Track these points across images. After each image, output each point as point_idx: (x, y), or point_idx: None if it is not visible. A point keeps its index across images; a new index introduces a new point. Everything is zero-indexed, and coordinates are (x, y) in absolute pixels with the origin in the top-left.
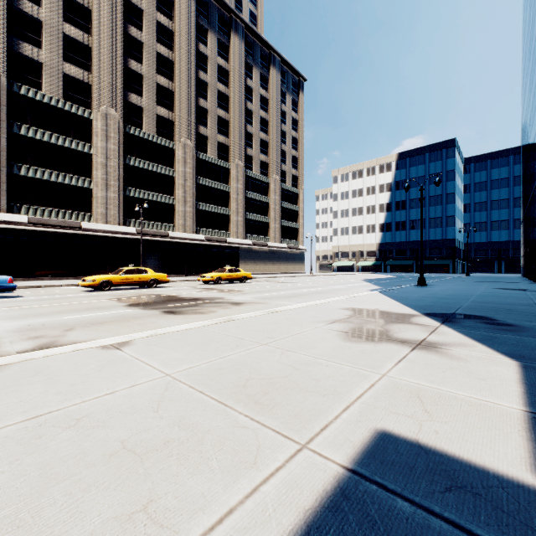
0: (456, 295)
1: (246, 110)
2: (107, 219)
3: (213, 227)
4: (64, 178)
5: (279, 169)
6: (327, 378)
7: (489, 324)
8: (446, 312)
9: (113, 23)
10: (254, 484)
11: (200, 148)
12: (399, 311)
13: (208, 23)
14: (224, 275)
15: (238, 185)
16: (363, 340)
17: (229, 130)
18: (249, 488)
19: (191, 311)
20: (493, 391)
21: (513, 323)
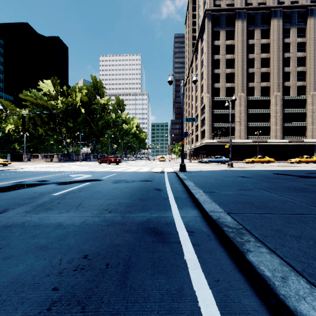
0: None
1: None
2: (240, 137)
3: (293, 134)
4: (226, 125)
5: None
6: None
7: None
8: None
9: (242, 58)
10: (308, 169)
11: (285, 94)
12: None
13: (290, 24)
14: (302, 160)
15: (312, 107)
16: None
17: (306, 76)
18: (308, 169)
19: None
20: None
21: None
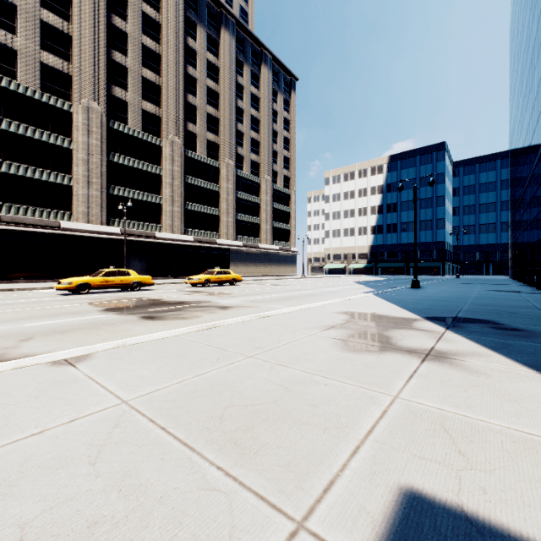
0: (453, 297)
1: (237, 108)
2: (89, 218)
3: (202, 228)
4: (42, 174)
5: (270, 169)
6: (327, 402)
7: (497, 329)
8: (448, 316)
9: (95, 11)
10: None
11: (189, 146)
12: (398, 314)
13: (198, 17)
14: (213, 278)
15: (228, 185)
16: (364, 350)
17: (219, 128)
18: None
19: (173, 316)
20: (534, 418)
21: (522, 328)
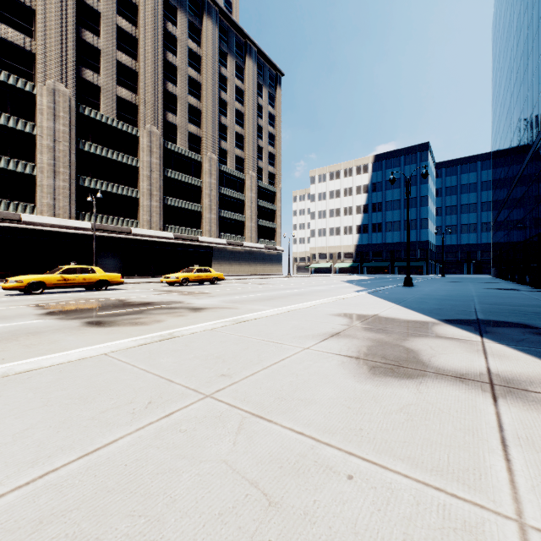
0: (454, 295)
1: (220, 101)
2: (55, 211)
3: (183, 224)
4: None
5: (255, 165)
6: None
7: None
8: (468, 318)
9: None
10: None
11: (168, 137)
12: (407, 317)
13: (178, 2)
14: (192, 276)
15: (211, 180)
16: (390, 376)
17: (202, 120)
18: None
19: (128, 320)
20: None
21: None
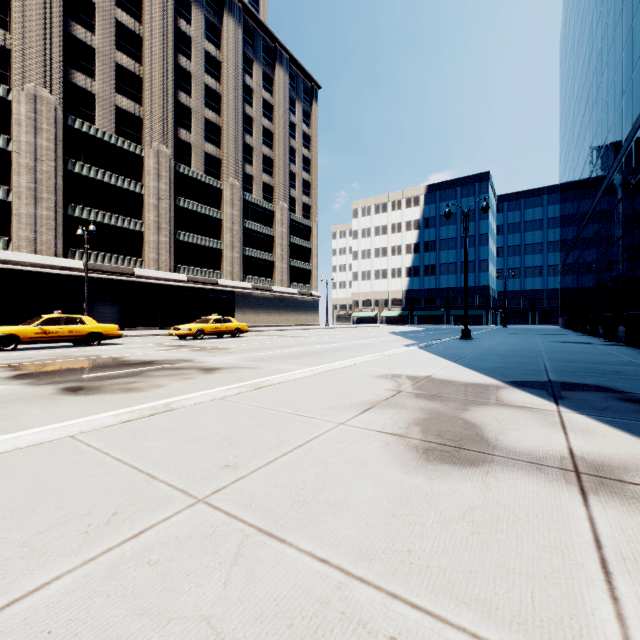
0: (520, 351)
1: (244, 116)
2: (36, 246)
3: (199, 264)
4: None
5: (287, 195)
6: None
7: (631, 402)
8: (539, 380)
9: None
10: None
11: (181, 159)
12: (466, 378)
13: None
14: (209, 327)
15: (233, 211)
16: (448, 463)
17: (222, 138)
18: None
19: (118, 385)
20: None
21: None
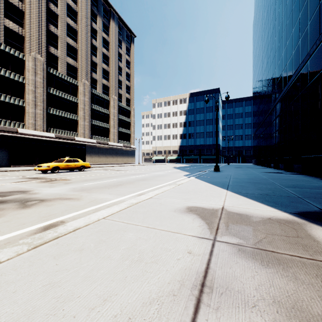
0: (255, 179)
1: (92, 45)
2: None
3: (63, 128)
4: None
5: (117, 92)
6: None
7: None
8: (313, 209)
9: None
10: None
11: (51, 64)
12: (256, 210)
13: None
14: (62, 165)
15: (85, 98)
16: None
17: (78, 56)
18: None
19: None
20: None
21: None
